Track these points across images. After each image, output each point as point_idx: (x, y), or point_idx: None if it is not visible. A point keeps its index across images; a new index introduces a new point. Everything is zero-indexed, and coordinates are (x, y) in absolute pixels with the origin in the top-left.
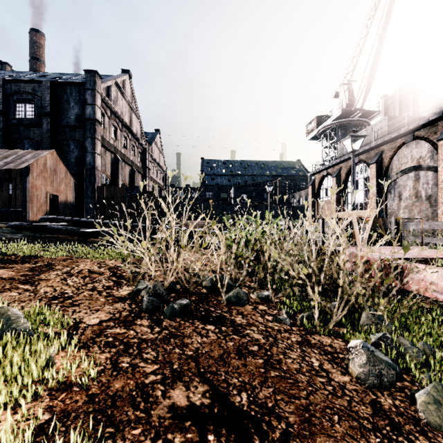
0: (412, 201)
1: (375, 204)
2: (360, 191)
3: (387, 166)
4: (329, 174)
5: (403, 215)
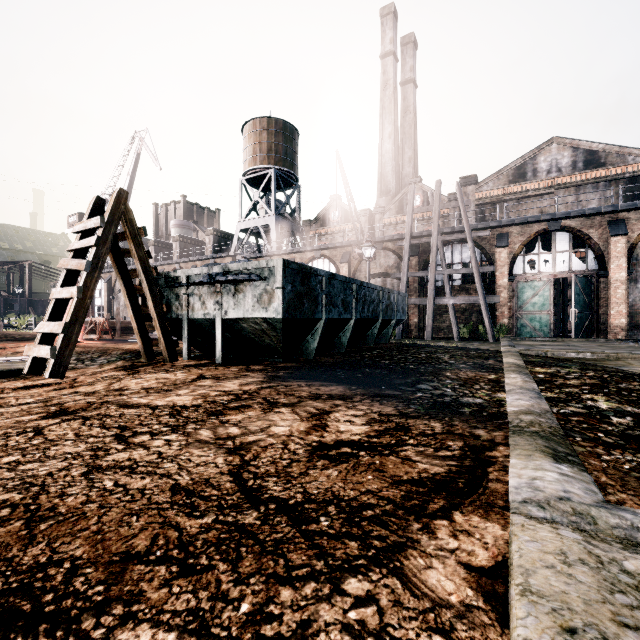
0: (124, 307)
1: (107, 308)
2: (103, 298)
3: (114, 285)
4: None
5: (121, 315)
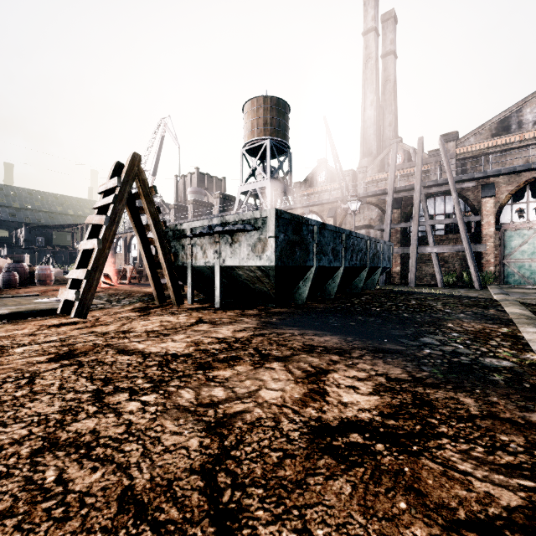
0: None
1: (139, 258)
2: (136, 250)
3: None
4: (122, 238)
5: None
